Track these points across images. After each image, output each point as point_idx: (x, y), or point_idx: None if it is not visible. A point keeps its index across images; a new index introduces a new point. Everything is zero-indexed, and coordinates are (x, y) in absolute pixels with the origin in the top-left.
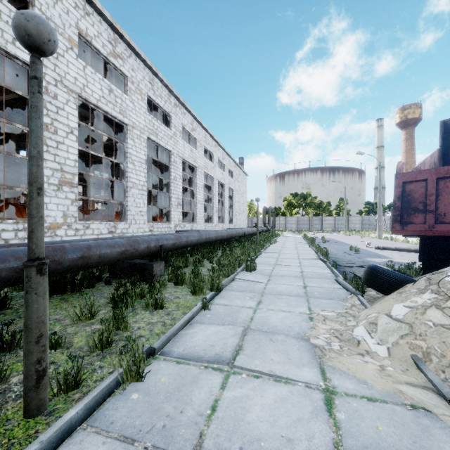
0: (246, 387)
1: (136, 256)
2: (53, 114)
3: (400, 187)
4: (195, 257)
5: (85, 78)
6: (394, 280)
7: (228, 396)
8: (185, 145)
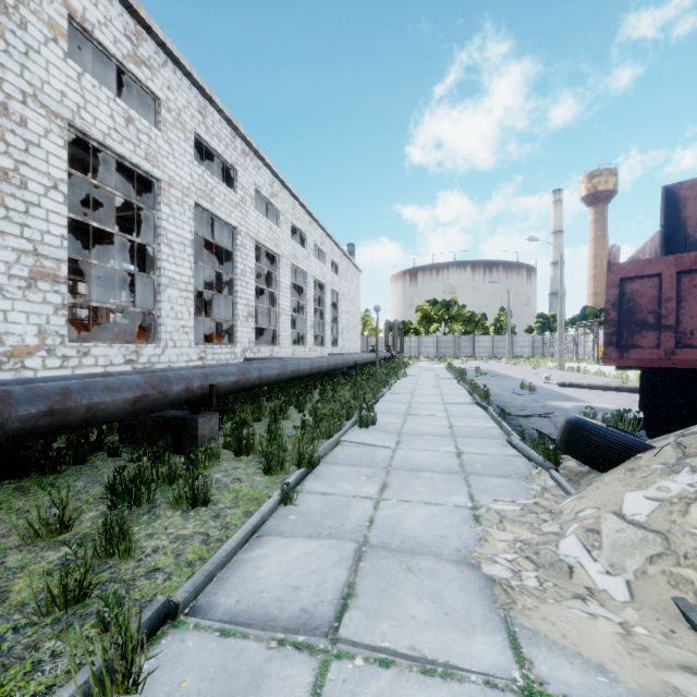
0: (364, 695)
1: (165, 405)
2: (19, 154)
3: (616, 287)
4: (275, 404)
5: (81, 94)
6: (616, 447)
7: None
8: (260, 220)
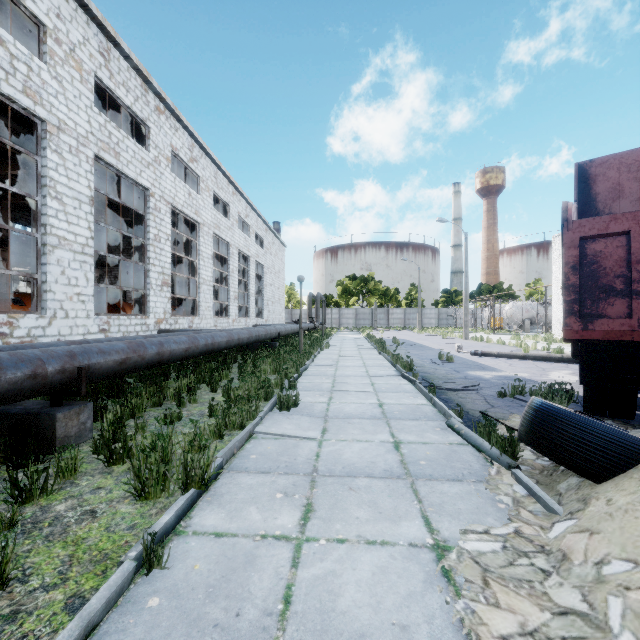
0: None
1: None
2: None
3: (576, 247)
4: (180, 384)
5: None
6: (615, 448)
7: None
8: (177, 184)
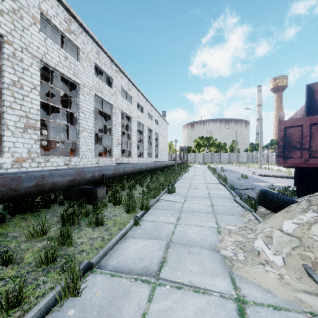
0: (170, 299)
1: (83, 183)
2: (20, 74)
3: (282, 131)
4: (130, 183)
5: (46, 47)
6: (281, 201)
7: (154, 309)
8: (123, 101)
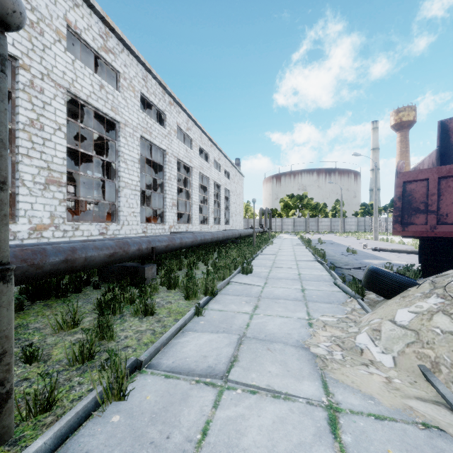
0: (241, 405)
1: (126, 258)
2: (39, 110)
3: (400, 187)
4: (190, 259)
5: (74, 72)
6: (396, 284)
7: (221, 416)
8: (180, 145)
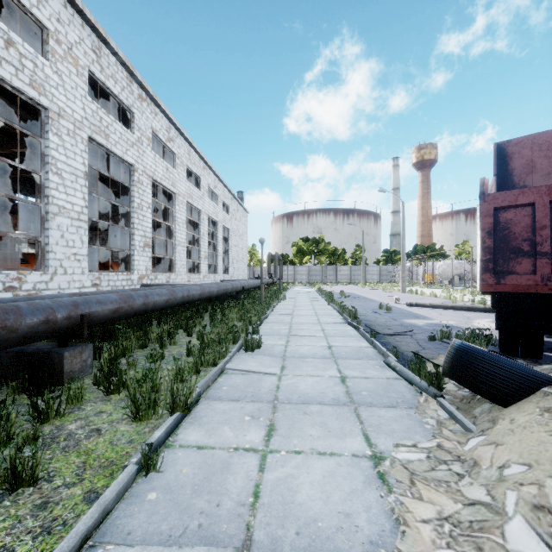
0: None
1: (12, 341)
2: None
3: (491, 215)
4: (162, 329)
5: None
6: (518, 379)
7: None
8: (157, 160)
